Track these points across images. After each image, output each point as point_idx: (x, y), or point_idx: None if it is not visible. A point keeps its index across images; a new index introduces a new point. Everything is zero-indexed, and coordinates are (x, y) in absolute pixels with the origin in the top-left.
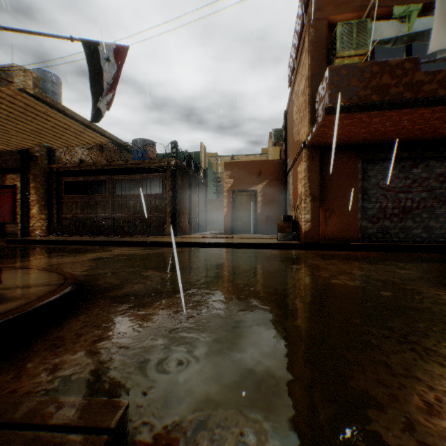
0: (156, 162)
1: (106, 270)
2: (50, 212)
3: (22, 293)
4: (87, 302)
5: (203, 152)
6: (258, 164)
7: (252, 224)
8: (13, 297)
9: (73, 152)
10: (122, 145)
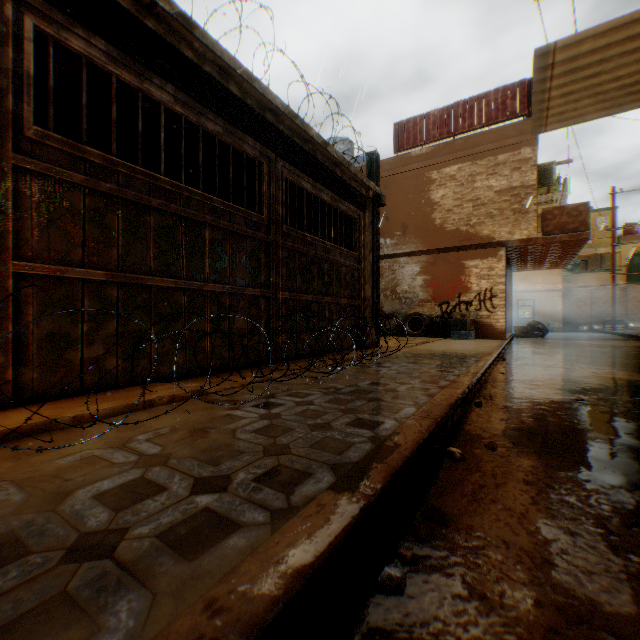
0: (364, 180)
1: None
2: None
3: None
4: None
5: None
6: None
7: None
8: None
9: None
10: None
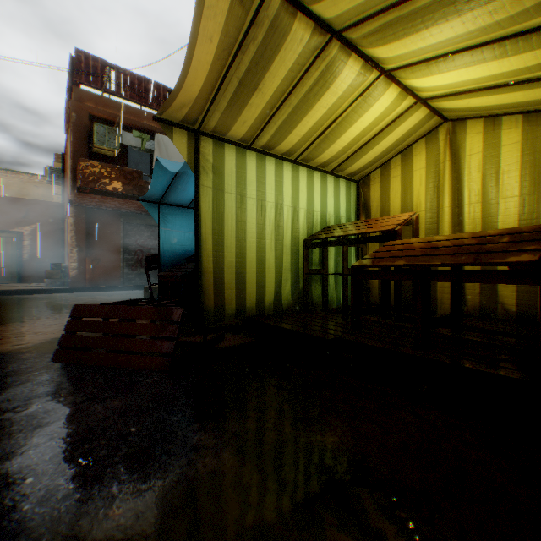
0: None
1: None
2: None
3: None
4: None
5: None
6: (26, 202)
7: (18, 272)
8: None
9: None
10: None
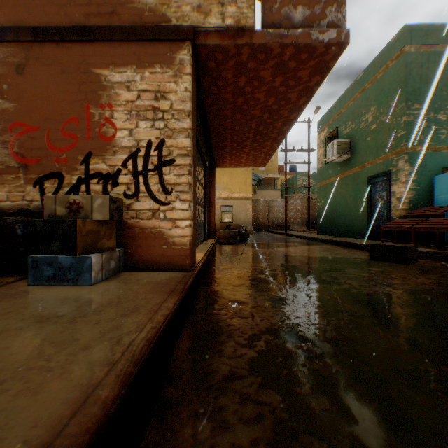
0: None
1: None
2: None
3: None
4: None
5: None
6: None
7: None
8: None
9: None
10: None
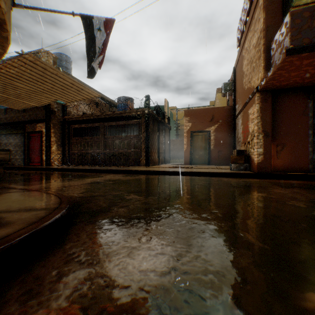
0: (134, 111)
1: (97, 193)
2: (63, 149)
3: (17, 218)
4: (77, 226)
5: (166, 105)
6: (211, 110)
7: (206, 157)
8: (6, 223)
9: (78, 108)
10: (111, 103)
